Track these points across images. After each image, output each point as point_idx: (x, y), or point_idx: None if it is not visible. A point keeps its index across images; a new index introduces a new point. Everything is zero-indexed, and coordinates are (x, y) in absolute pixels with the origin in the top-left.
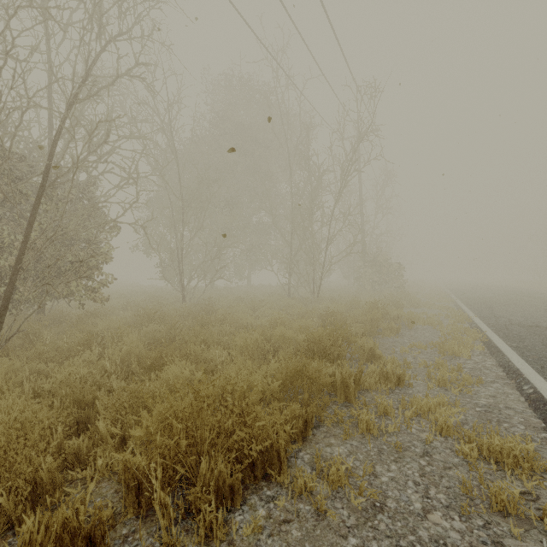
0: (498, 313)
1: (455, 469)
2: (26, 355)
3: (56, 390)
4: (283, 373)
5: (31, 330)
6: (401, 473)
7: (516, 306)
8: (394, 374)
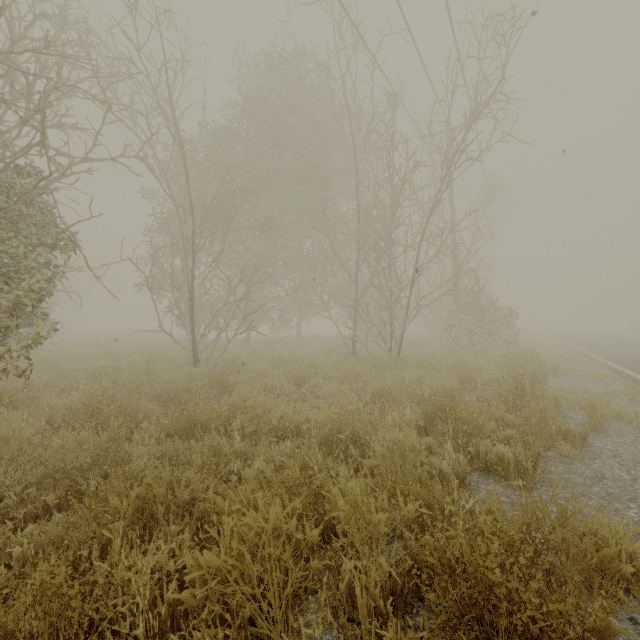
0: None
1: None
2: None
3: None
4: None
5: None
6: None
7: None
8: None
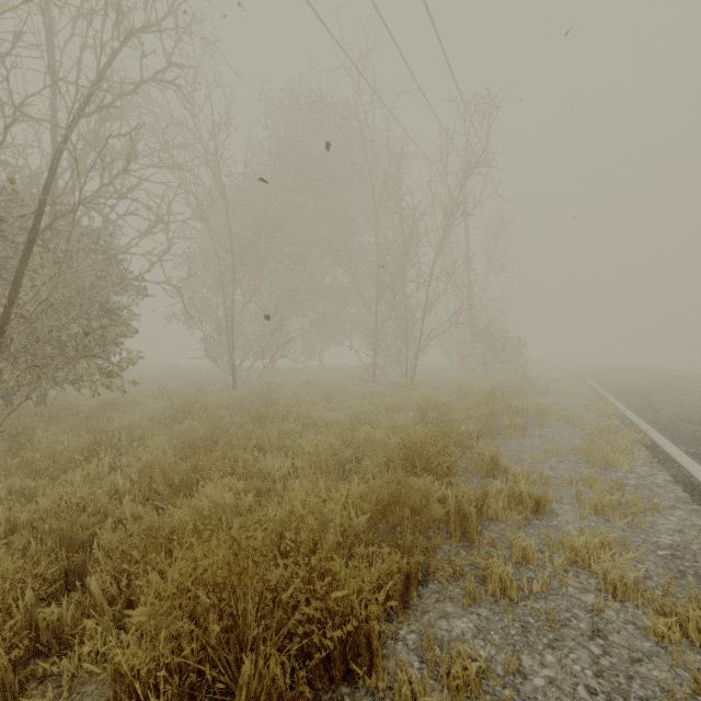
0: (657, 404)
1: (648, 663)
2: (6, 466)
3: (37, 523)
4: (372, 500)
5: (21, 429)
6: (563, 671)
7: (679, 394)
8: (530, 497)
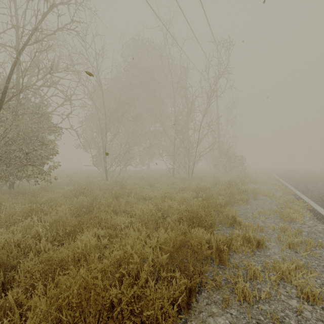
0: (311, 188)
1: None
2: None
3: None
4: (170, 245)
5: None
6: None
7: (320, 183)
8: (254, 239)
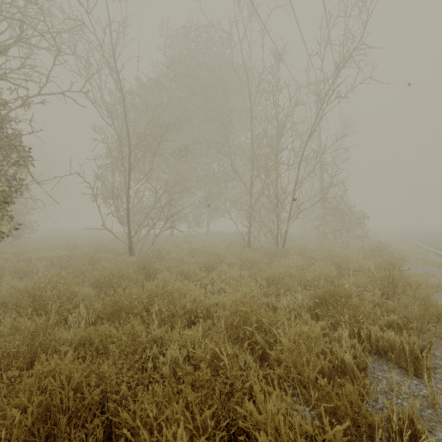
0: None
1: None
2: None
3: None
4: None
5: None
6: None
7: None
8: None
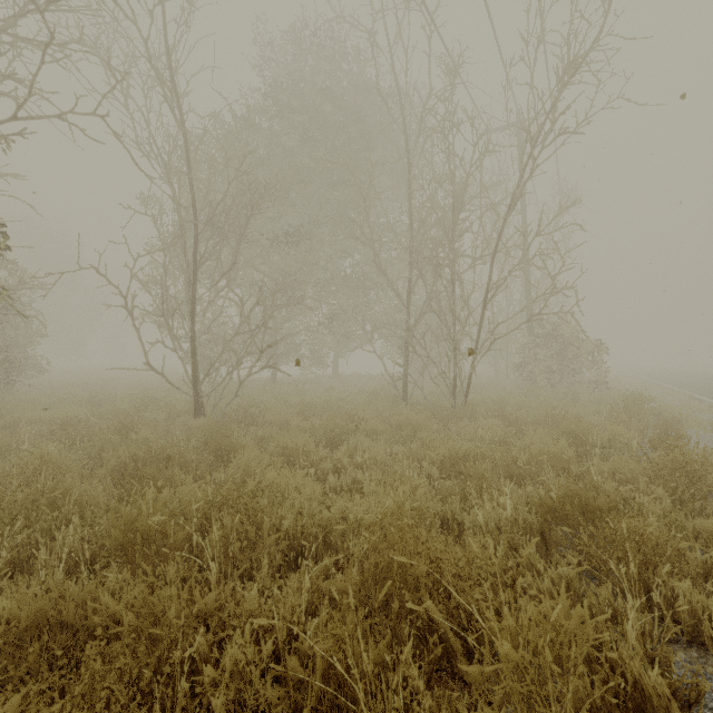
0: None
1: None
2: None
3: None
4: None
5: None
6: None
7: None
8: None
